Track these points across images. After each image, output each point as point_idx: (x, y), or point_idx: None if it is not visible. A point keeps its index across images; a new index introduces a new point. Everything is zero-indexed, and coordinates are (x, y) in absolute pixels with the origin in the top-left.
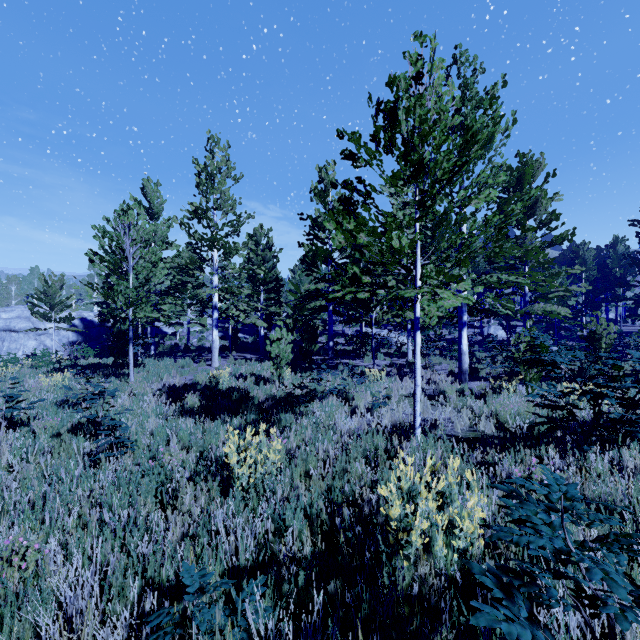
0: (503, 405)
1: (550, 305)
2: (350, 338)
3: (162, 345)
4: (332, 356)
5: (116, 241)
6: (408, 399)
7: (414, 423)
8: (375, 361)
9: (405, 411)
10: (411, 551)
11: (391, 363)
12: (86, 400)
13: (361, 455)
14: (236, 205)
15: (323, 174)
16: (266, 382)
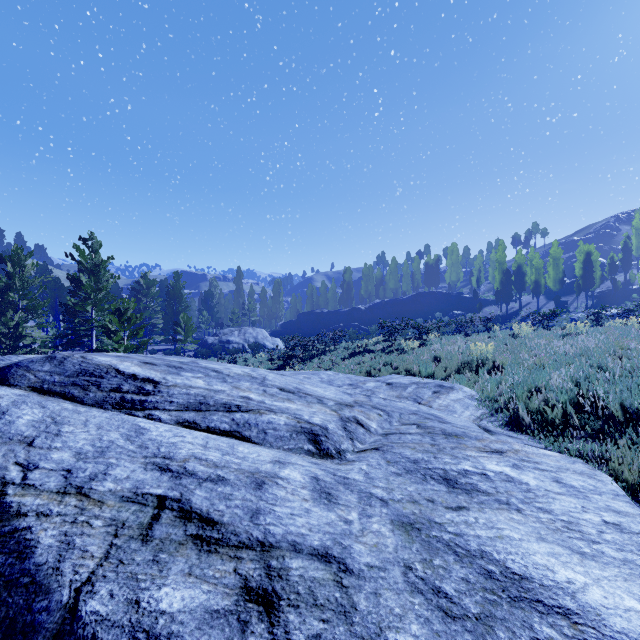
0: None
1: None
2: None
3: None
4: None
5: None
6: None
7: None
8: None
9: None
10: None
11: None
12: None
13: None
14: None
15: None
16: None
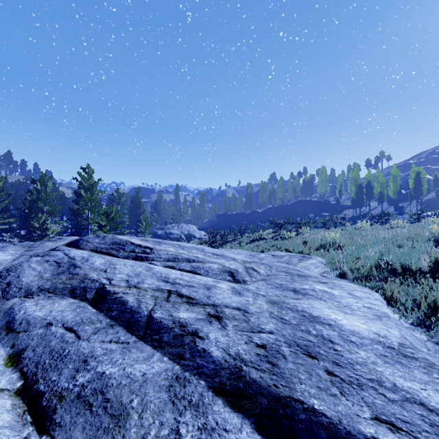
0: None
1: None
2: None
3: None
4: None
5: None
6: None
7: None
8: None
9: None
10: None
11: None
12: None
13: None
14: None
15: None
16: None
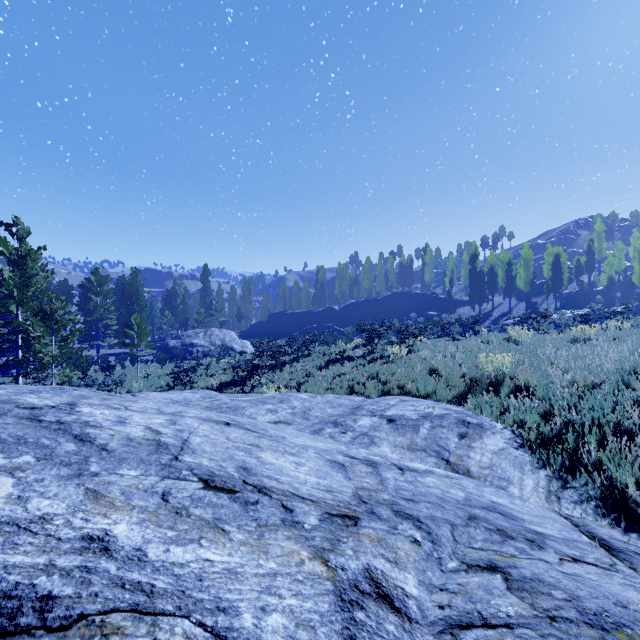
0: None
1: None
2: None
3: None
4: None
5: None
6: None
7: None
8: None
9: None
10: None
11: None
12: None
13: None
14: None
15: None
16: None
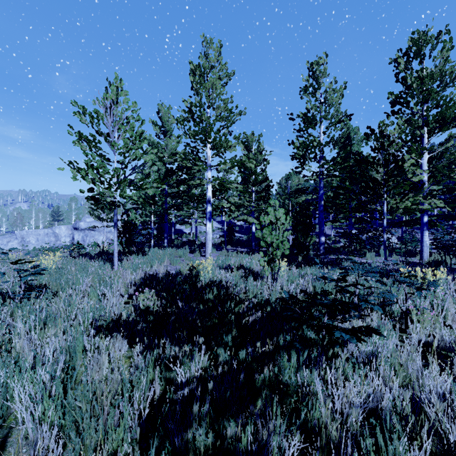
0: None
1: None
2: (342, 234)
3: (176, 240)
4: (323, 252)
5: (96, 118)
6: None
7: None
8: (378, 258)
9: None
10: None
11: (406, 261)
12: (28, 290)
13: None
14: (227, 99)
15: (314, 65)
16: (255, 277)
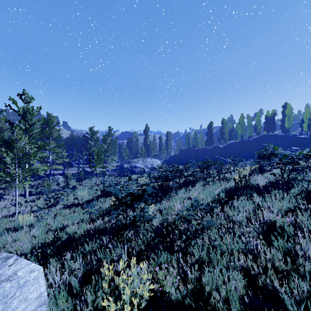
0: (39, 202)
1: (58, 166)
2: None
3: None
4: None
5: None
6: (5, 208)
7: (16, 212)
8: None
9: (6, 212)
10: (24, 224)
11: None
12: None
13: (2, 223)
14: None
15: None
16: None
